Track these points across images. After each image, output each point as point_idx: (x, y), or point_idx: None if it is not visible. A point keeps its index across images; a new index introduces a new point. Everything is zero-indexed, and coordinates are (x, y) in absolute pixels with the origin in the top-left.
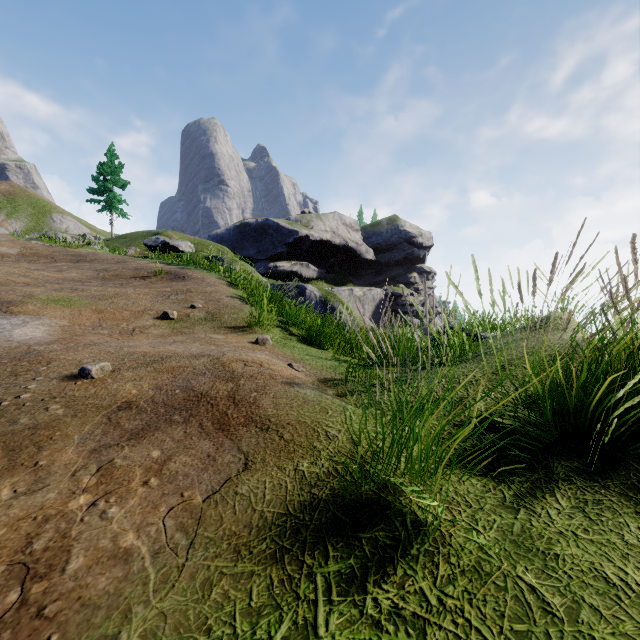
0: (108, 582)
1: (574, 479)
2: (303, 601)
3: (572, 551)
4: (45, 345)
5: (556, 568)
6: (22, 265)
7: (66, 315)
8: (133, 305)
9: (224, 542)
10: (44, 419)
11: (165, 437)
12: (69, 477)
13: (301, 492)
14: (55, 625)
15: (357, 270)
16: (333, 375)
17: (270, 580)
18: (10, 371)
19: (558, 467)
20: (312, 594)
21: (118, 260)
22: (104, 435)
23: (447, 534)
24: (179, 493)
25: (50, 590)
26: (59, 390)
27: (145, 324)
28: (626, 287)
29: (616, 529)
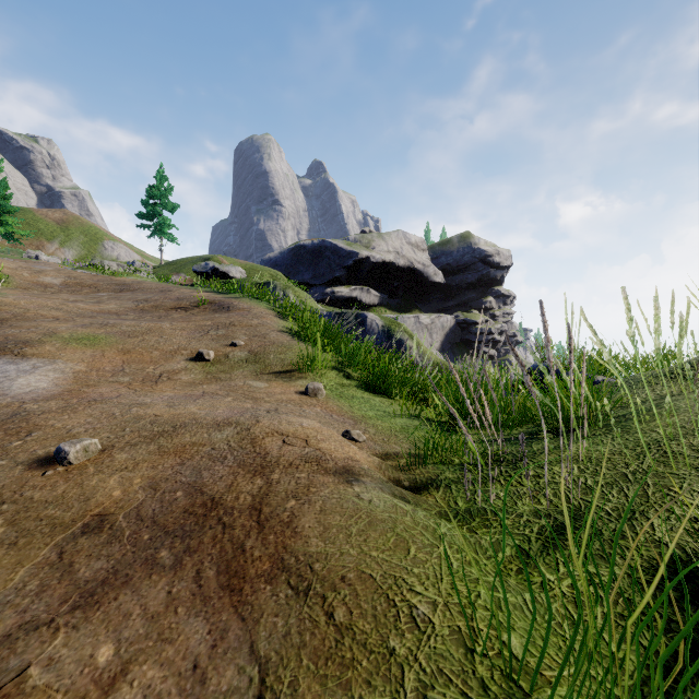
0: None
1: None
2: None
3: None
4: (42, 402)
5: None
6: (61, 296)
7: (86, 357)
8: (165, 343)
9: None
10: None
11: (133, 605)
12: None
13: None
14: None
15: (424, 295)
16: (406, 446)
17: None
18: None
19: None
20: None
21: (162, 289)
22: (38, 595)
23: None
24: None
25: None
26: (16, 487)
27: (175, 367)
28: None
29: None
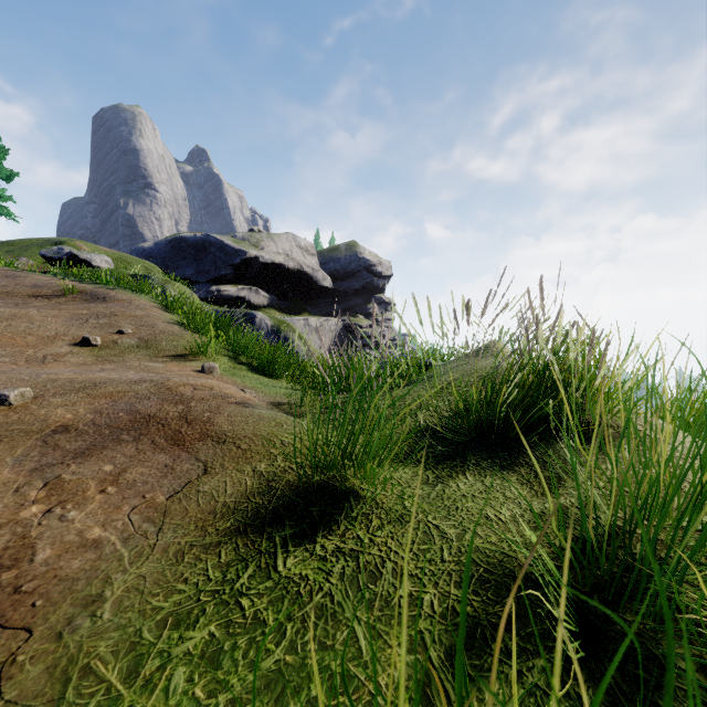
0: (82, 563)
1: (481, 463)
2: (265, 554)
3: (469, 505)
4: None
5: (456, 515)
6: None
7: None
8: (39, 329)
9: (191, 526)
10: None
11: (115, 454)
12: (12, 493)
13: (260, 486)
14: (36, 596)
15: (313, 298)
16: (287, 401)
17: (236, 545)
18: None
19: (471, 456)
20: (272, 549)
21: (6, 274)
22: (43, 456)
23: (381, 502)
24: (141, 496)
25: (22, 575)
26: None
27: (59, 351)
28: (534, 317)
29: (501, 490)
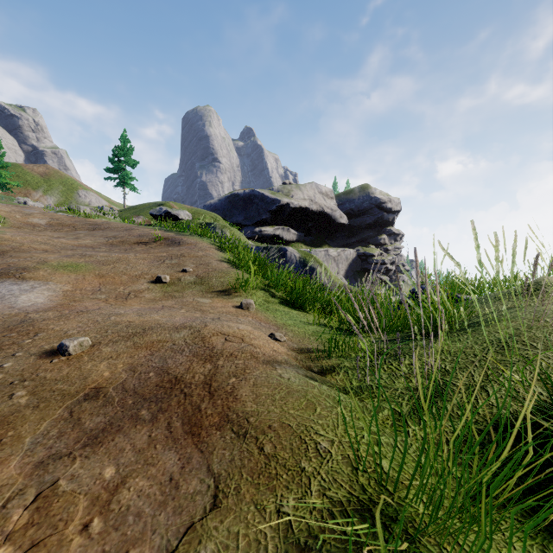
0: None
1: None
2: None
3: None
4: (42, 312)
5: None
6: (47, 233)
7: (71, 280)
8: (132, 269)
9: None
10: (3, 411)
11: (125, 444)
12: None
13: None
14: None
15: (332, 233)
16: (316, 345)
17: None
18: None
19: None
20: None
21: (126, 228)
22: (58, 438)
23: None
24: (123, 552)
25: None
26: (32, 370)
27: (140, 288)
28: None
29: None
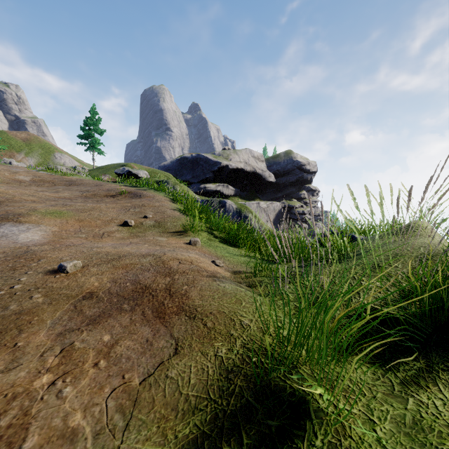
0: None
1: None
2: None
3: None
4: (39, 246)
5: None
6: (32, 188)
7: (57, 223)
8: (104, 216)
9: (154, 425)
10: (28, 306)
11: (115, 323)
12: (38, 357)
13: (220, 377)
14: None
15: (262, 189)
16: (246, 269)
17: None
18: (11, 266)
19: (436, 357)
20: None
21: (96, 184)
22: (69, 320)
23: (347, 424)
24: (121, 375)
25: None
26: (42, 282)
27: (111, 230)
28: None
29: None
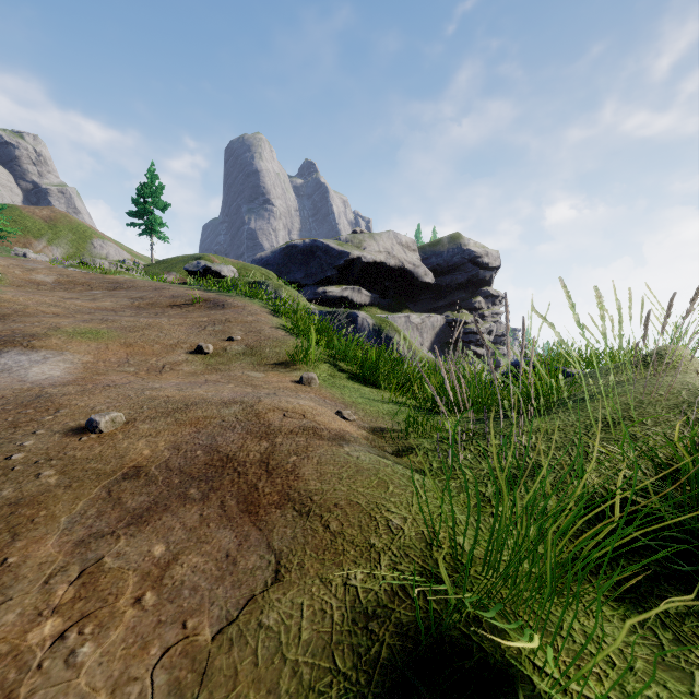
0: None
1: None
2: None
3: None
4: (60, 387)
5: None
6: (56, 294)
7: (91, 350)
8: (165, 337)
9: None
10: (31, 491)
11: (174, 522)
12: (40, 586)
13: (353, 627)
14: None
15: (414, 295)
16: (391, 425)
17: None
18: (11, 421)
19: None
20: None
21: (156, 287)
22: (98, 517)
23: None
24: (181, 621)
25: None
26: (59, 449)
27: (177, 360)
28: None
29: None
